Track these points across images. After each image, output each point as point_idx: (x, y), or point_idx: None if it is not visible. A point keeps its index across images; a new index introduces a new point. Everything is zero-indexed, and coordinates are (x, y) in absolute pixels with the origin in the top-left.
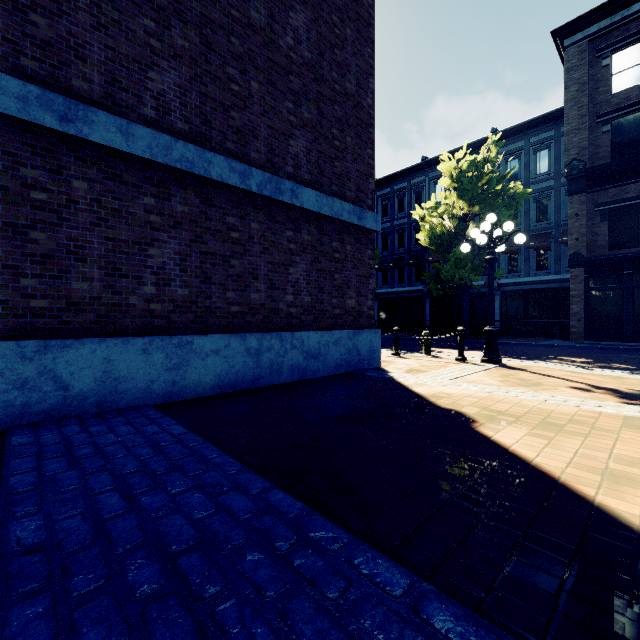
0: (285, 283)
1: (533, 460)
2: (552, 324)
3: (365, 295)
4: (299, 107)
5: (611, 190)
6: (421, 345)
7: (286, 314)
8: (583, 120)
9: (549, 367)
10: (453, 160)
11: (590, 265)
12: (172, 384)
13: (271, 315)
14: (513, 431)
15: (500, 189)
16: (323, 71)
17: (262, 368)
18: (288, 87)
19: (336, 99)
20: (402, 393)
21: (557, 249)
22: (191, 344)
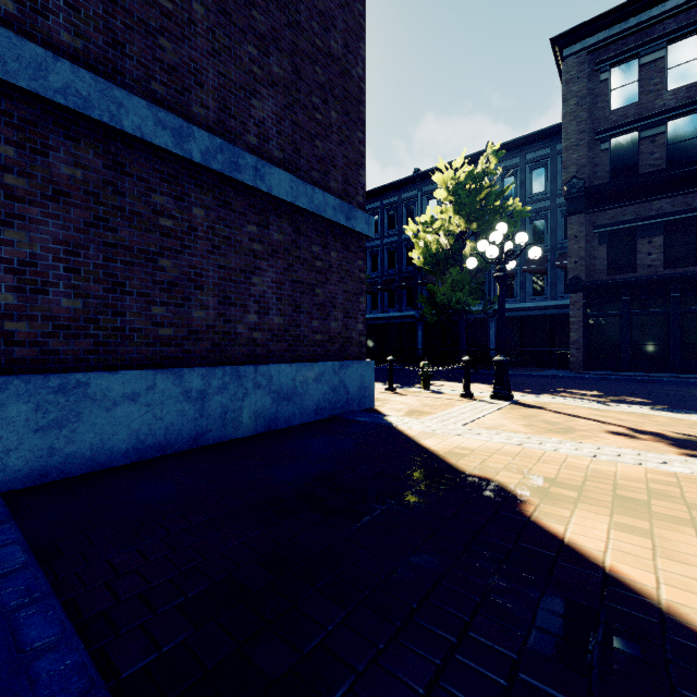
0: (245, 297)
1: (651, 589)
2: (549, 353)
3: (355, 317)
4: (266, 56)
5: (609, 212)
6: (416, 377)
7: (247, 340)
8: (582, 136)
9: (567, 403)
10: (450, 170)
11: (589, 290)
12: (48, 453)
13: (224, 342)
14: (585, 518)
15: (499, 205)
16: (300, 17)
17: (209, 418)
18: (250, 25)
19: (317, 58)
20: (407, 449)
21: (553, 274)
22: (85, 387)
